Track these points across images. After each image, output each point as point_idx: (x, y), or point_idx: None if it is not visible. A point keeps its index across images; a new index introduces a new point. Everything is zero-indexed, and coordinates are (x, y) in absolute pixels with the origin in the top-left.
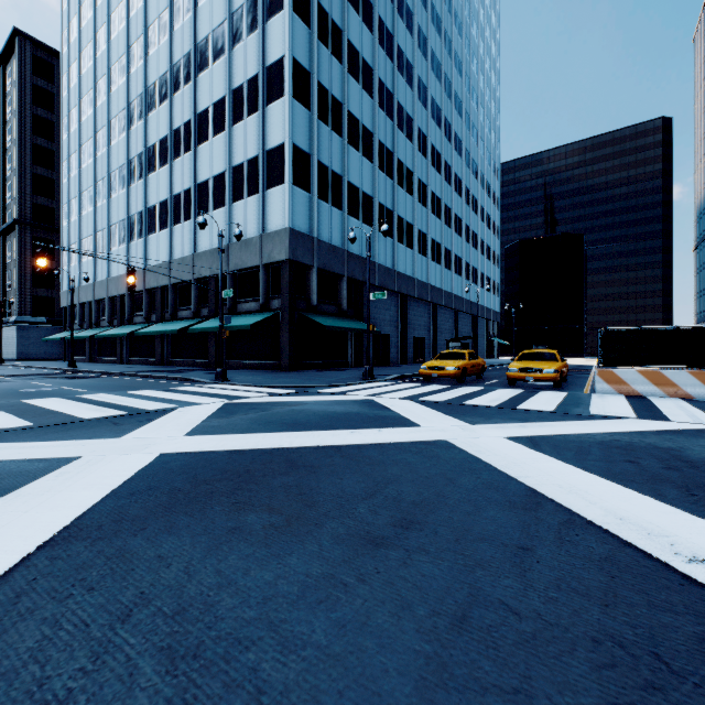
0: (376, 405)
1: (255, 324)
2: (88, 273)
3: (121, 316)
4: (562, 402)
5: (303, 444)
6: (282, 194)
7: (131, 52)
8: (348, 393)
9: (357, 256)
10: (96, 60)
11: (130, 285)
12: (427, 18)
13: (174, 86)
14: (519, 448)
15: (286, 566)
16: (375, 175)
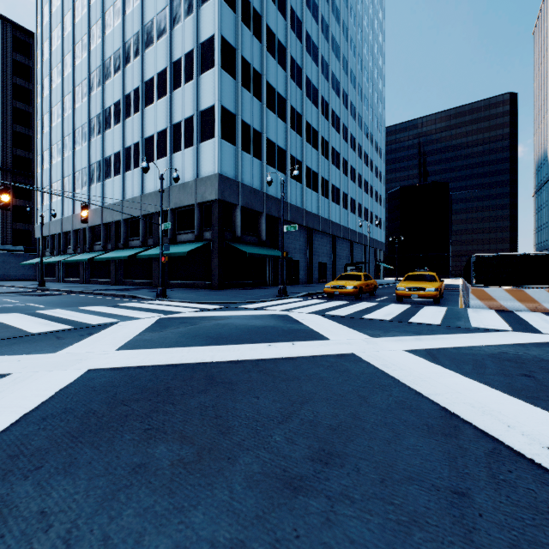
0: (289, 319)
1: (191, 251)
2: (57, 211)
3: (84, 245)
4: (445, 316)
5: (223, 358)
6: (213, 146)
7: (91, 32)
8: (266, 308)
9: (273, 197)
10: (63, 39)
11: (83, 218)
12: (329, 10)
13: (126, 59)
14: (421, 362)
15: (189, 528)
16: (287, 133)
